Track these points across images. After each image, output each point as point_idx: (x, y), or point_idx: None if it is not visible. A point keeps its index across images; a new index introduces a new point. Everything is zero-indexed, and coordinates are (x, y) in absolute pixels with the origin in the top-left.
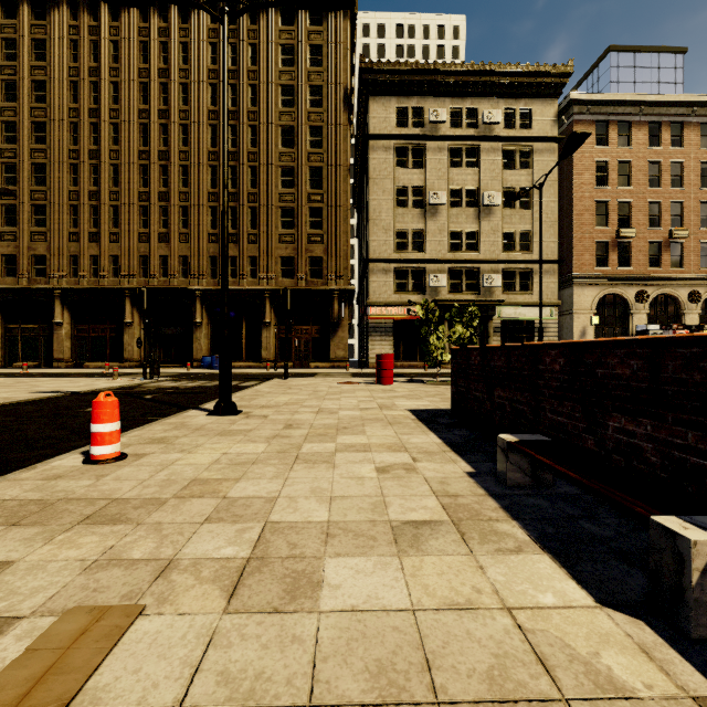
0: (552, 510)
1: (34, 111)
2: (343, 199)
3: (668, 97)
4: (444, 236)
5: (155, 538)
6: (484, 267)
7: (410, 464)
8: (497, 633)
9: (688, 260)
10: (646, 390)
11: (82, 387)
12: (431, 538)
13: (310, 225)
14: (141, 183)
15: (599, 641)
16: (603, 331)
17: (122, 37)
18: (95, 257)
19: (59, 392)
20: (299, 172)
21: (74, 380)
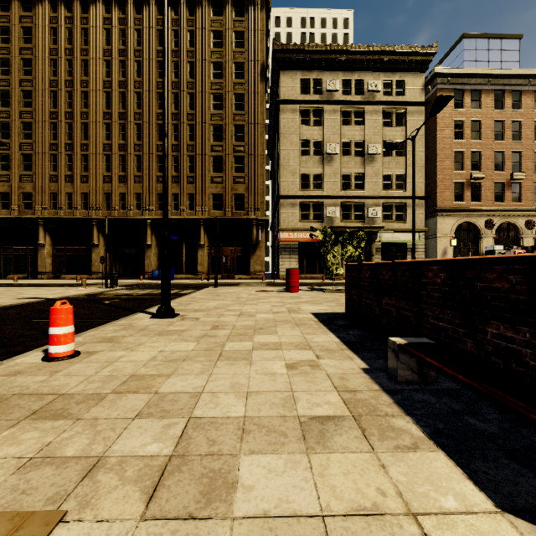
0: (440, 406)
1: (23, 82)
2: (260, 149)
3: (510, 71)
4: (338, 178)
5: (89, 434)
6: (368, 202)
7: (314, 361)
8: None
9: (525, 196)
10: (525, 302)
11: (56, 294)
12: (335, 434)
13: (235, 170)
14: (105, 138)
15: None
16: (460, 251)
17: (90, 25)
18: (70, 194)
19: (37, 298)
20: (227, 129)
21: (51, 289)
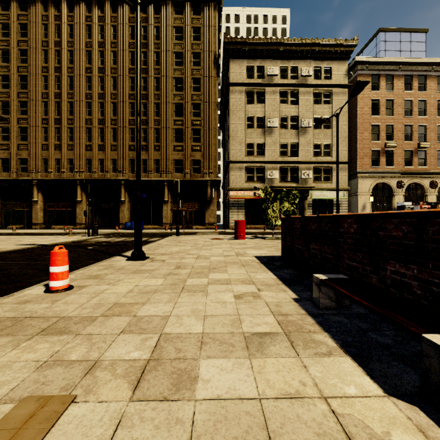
0: (350, 325)
1: (20, 68)
2: (213, 123)
3: (417, 60)
4: (277, 147)
5: (87, 345)
6: (301, 166)
7: (256, 293)
8: (318, 416)
9: (429, 161)
10: (413, 246)
11: (49, 241)
12: (271, 345)
13: (193, 140)
14: (87, 114)
15: (389, 423)
16: (376, 206)
17: (75, 22)
18: (58, 160)
19: (34, 245)
20: (186, 107)
21: (44, 237)
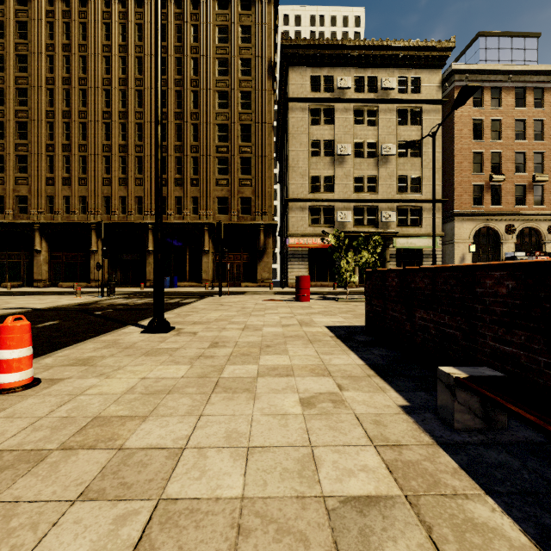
0: (529, 475)
1: (18, 79)
2: (267, 150)
3: (532, 67)
4: (350, 180)
5: None
6: (382, 206)
7: (336, 394)
8: None
9: (548, 199)
10: None
11: (46, 303)
12: (386, 539)
13: (241, 172)
14: (105, 138)
15: None
16: (479, 257)
17: (89, 19)
18: (67, 198)
19: (22, 309)
20: (232, 129)
21: (43, 297)
